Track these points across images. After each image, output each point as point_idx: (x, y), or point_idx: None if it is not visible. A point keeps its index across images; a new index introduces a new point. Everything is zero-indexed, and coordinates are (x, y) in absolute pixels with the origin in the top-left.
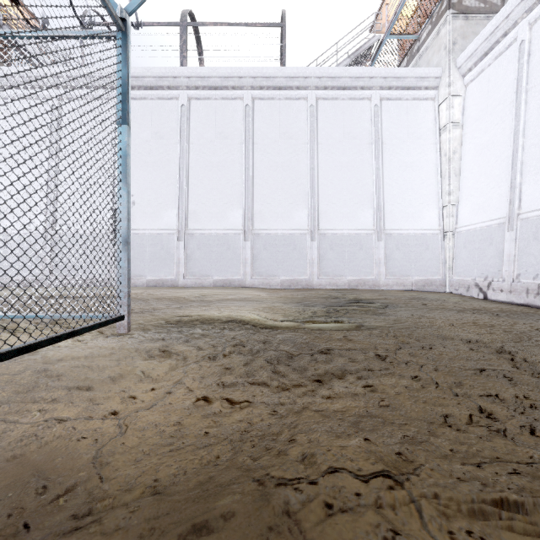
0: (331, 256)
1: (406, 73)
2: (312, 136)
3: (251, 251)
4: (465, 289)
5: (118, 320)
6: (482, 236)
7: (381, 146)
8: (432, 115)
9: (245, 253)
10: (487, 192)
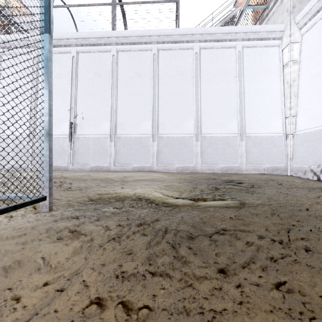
0: (209, 151)
1: (260, 29)
2: (197, 72)
3: (157, 148)
4: (302, 173)
5: (39, 201)
6: (315, 137)
7: (243, 78)
8: (277, 56)
9: (153, 149)
10: (319, 106)
